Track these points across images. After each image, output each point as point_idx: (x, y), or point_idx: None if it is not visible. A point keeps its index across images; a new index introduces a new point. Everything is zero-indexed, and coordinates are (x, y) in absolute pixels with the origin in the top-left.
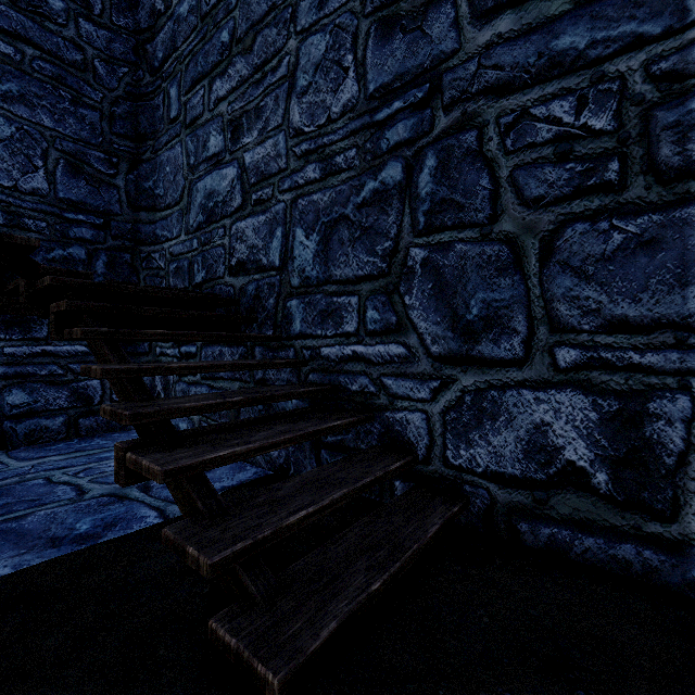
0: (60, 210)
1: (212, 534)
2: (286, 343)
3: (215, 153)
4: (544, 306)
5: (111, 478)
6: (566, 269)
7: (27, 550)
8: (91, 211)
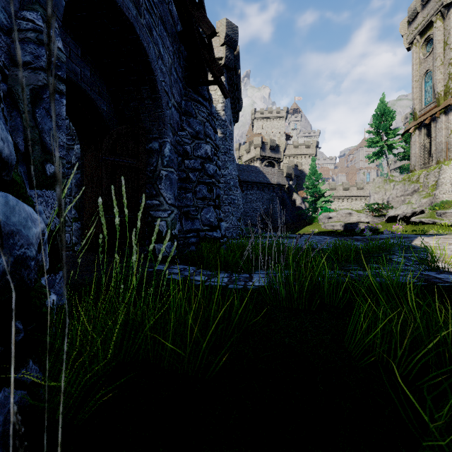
0: None
1: None
2: None
3: None
4: None
5: None
6: None
7: None
8: None
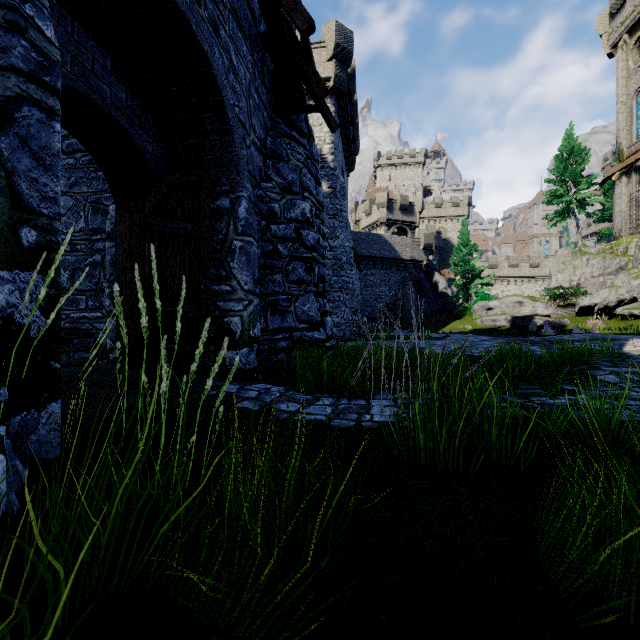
0: None
1: None
2: None
3: None
4: None
5: None
6: None
7: None
8: None
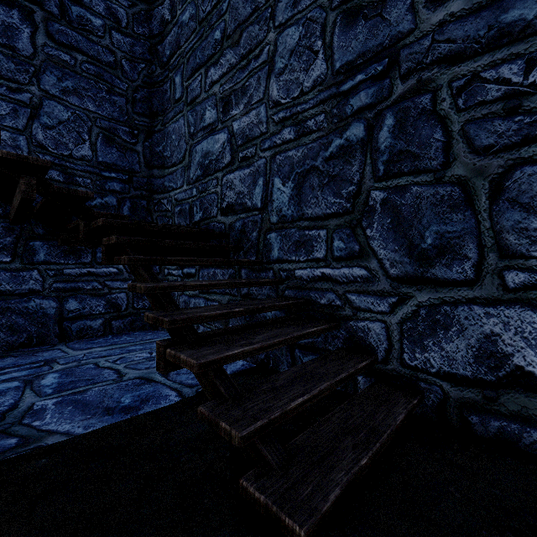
0: (99, 170)
1: (236, 413)
2: (266, 266)
3: (210, 123)
4: (494, 236)
5: (139, 365)
6: (515, 205)
7: (91, 415)
8: (120, 170)
